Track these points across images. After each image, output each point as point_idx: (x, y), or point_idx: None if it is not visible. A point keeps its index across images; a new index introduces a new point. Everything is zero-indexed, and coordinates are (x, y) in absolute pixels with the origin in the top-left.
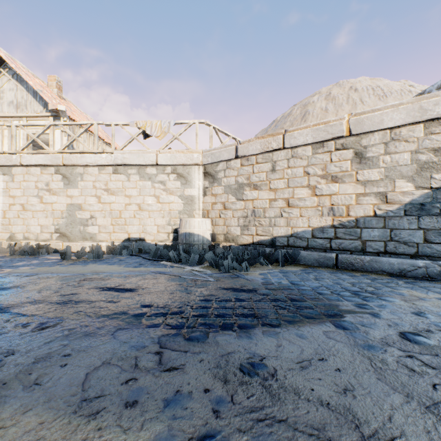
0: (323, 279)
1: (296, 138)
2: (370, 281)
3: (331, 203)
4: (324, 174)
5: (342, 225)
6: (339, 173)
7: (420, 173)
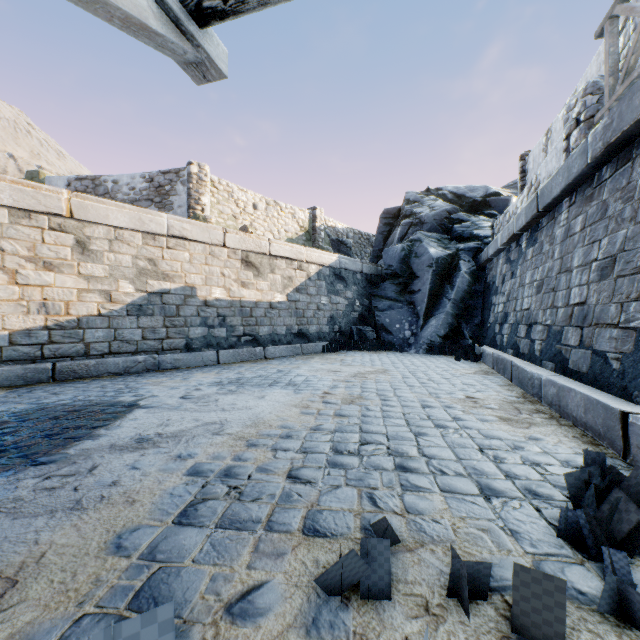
0: (64, 392)
1: None
2: (111, 382)
3: (45, 297)
4: (33, 257)
5: (61, 326)
6: (56, 260)
7: (140, 278)
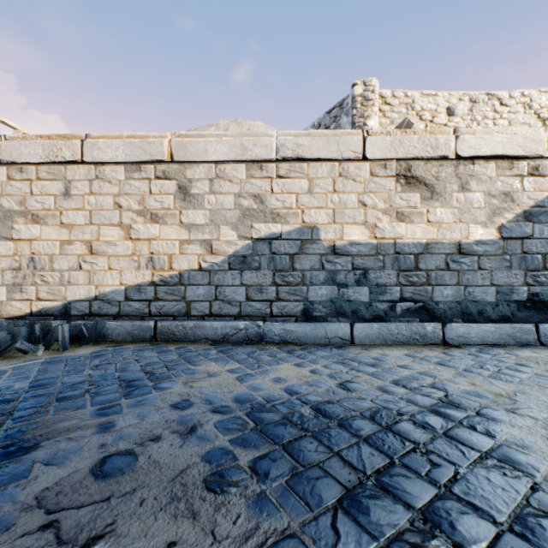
0: (109, 365)
1: (102, 149)
2: (177, 357)
3: (151, 251)
4: (142, 210)
5: (165, 282)
6: (160, 210)
7: (243, 221)
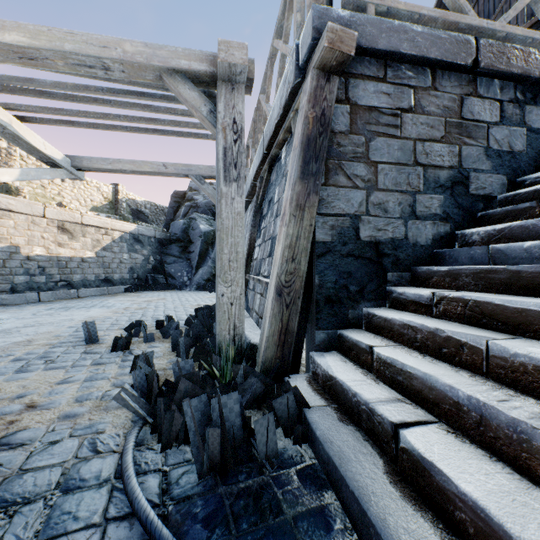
0: None
1: None
2: None
3: None
4: None
5: None
6: None
7: None
